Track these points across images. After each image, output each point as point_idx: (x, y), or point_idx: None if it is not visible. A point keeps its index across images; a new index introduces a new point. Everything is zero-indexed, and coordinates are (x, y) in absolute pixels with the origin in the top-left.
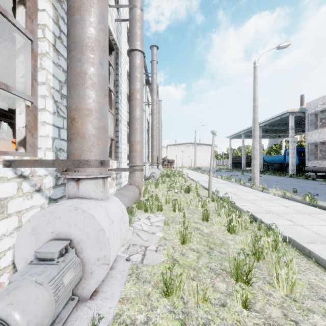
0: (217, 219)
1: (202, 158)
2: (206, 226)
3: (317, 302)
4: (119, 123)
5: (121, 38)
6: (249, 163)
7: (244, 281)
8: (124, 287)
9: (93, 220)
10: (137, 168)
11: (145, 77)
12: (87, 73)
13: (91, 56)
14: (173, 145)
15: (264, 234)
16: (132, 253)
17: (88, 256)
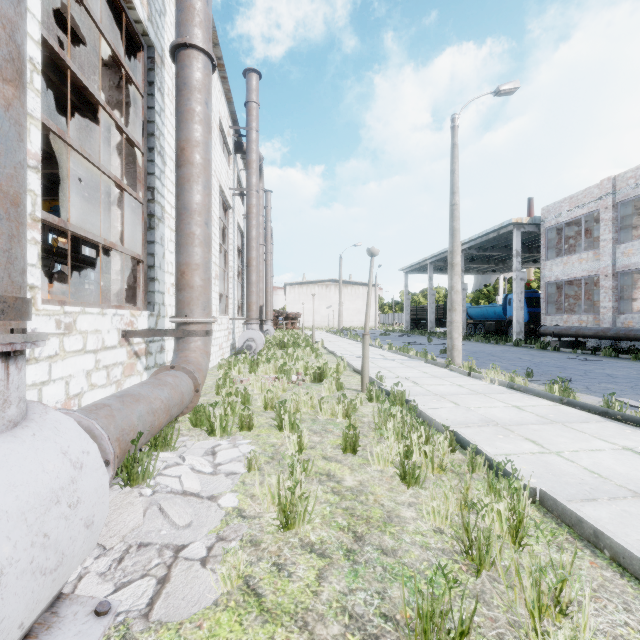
0: (377, 449)
1: (355, 311)
2: (351, 467)
3: None
4: (157, 222)
5: (165, 28)
6: (442, 320)
7: None
8: None
9: None
10: (194, 329)
11: (233, 137)
12: None
13: None
14: (298, 285)
15: (482, 481)
16: (129, 577)
17: None
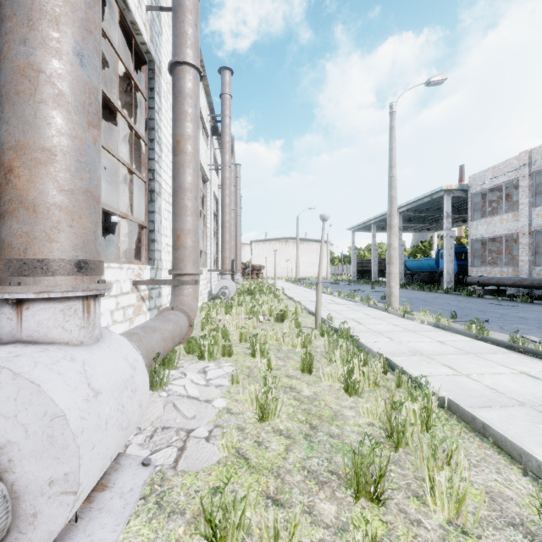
0: (327, 369)
1: (310, 263)
2: (308, 382)
3: (504, 532)
4: (156, 196)
5: (162, 45)
6: (384, 271)
7: (371, 497)
8: (125, 530)
9: (39, 395)
10: (187, 280)
11: (210, 122)
12: (42, 69)
13: (53, 34)
14: (261, 242)
15: (406, 393)
16: (159, 446)
17: (26, 479)
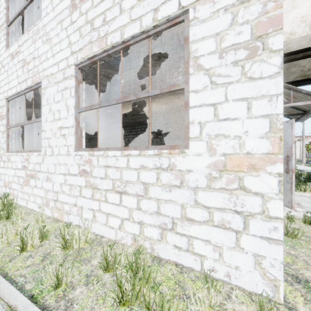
0: None
1: None
2: None
3: None
4: None
5: None
6: None
7: None
8: None
9: None
10: None
11: None
12: None
13: None
14: None
15: None
16: None
17: None
